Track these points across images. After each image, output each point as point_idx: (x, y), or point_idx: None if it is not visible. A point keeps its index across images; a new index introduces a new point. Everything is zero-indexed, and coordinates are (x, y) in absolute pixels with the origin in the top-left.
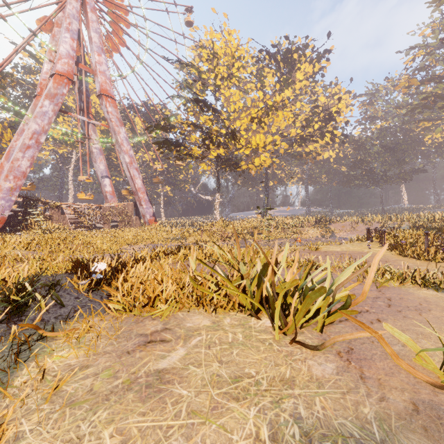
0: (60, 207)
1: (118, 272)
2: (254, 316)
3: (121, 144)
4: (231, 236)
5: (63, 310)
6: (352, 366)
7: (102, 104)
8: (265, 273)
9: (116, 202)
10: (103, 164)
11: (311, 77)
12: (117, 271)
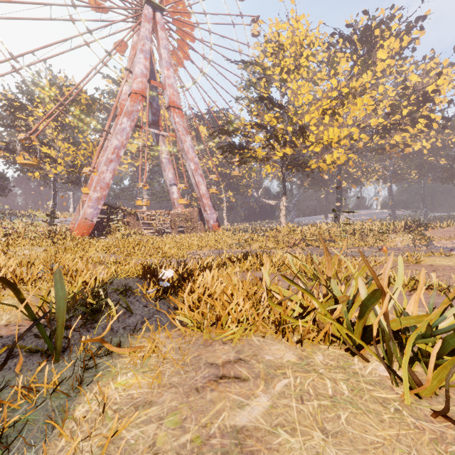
0: (136, 214)
1: (184, 281)
2: (358, 356)
3: (187, 152)
4: (298, 242)
5: (131, 319)
6: None
7: (170, 115)
8: (377, 299)
9: (183, 209)
10: (171, 173)
11: (397, 54)
12: (184, 279)
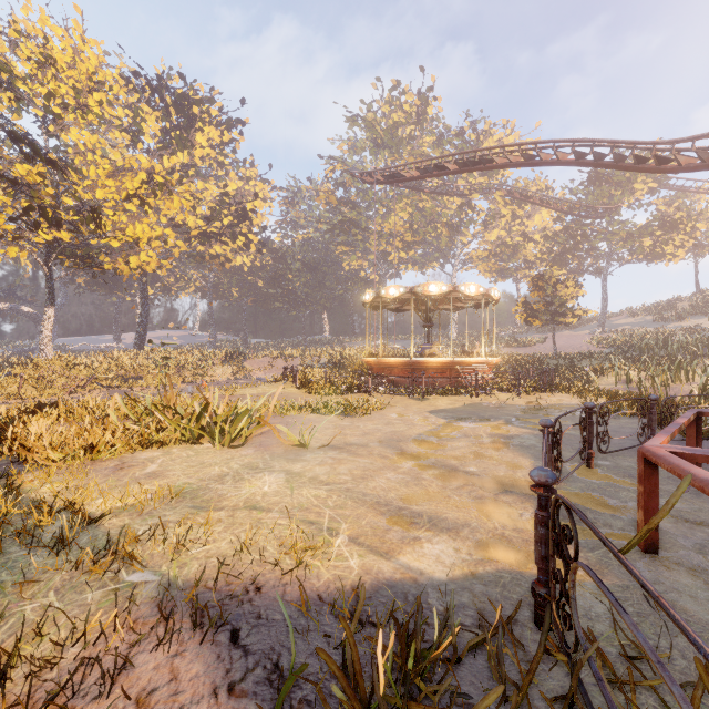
0: None
1: None
2: (196, 444)
3: None
4: (85, 384)
5: None
6: (262, 449)
7: None
8: (206, 410)
9: None
10: None
11: (218, 146)
12: None
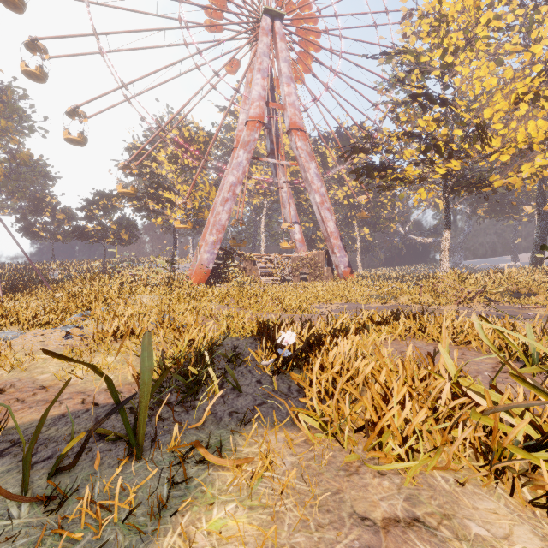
0: (253, 259)
1: (311, 350)
2: None
3: (311, 182)
4: (473, 296)
5: (240, 401)
6: None
7: (291, 140)
8: None
9: (306, 251)
10: (292, 209)
11: None
12: (309, 345)
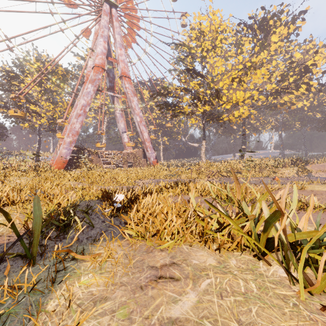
0: (97, 153)
1: (132, 203)
2: (262, 261)
3: (134, 109)
4: (215, 174)
5: (93, 232)
6: None
7: (122, 82)
8: (277, 218)
9: (131, 149)
10: (123, 124)
11: (285, 38)
12: (132, 201)
